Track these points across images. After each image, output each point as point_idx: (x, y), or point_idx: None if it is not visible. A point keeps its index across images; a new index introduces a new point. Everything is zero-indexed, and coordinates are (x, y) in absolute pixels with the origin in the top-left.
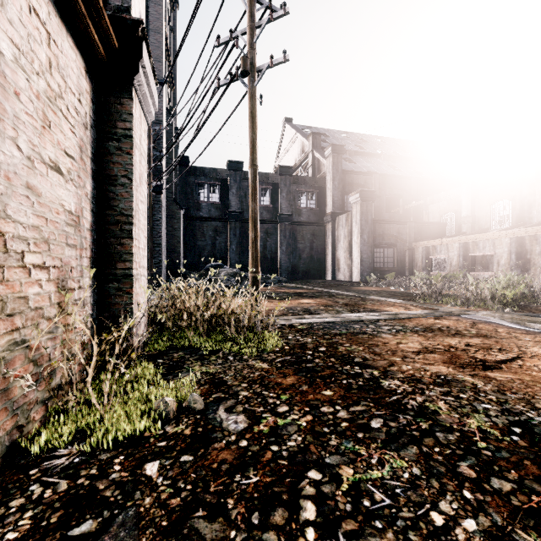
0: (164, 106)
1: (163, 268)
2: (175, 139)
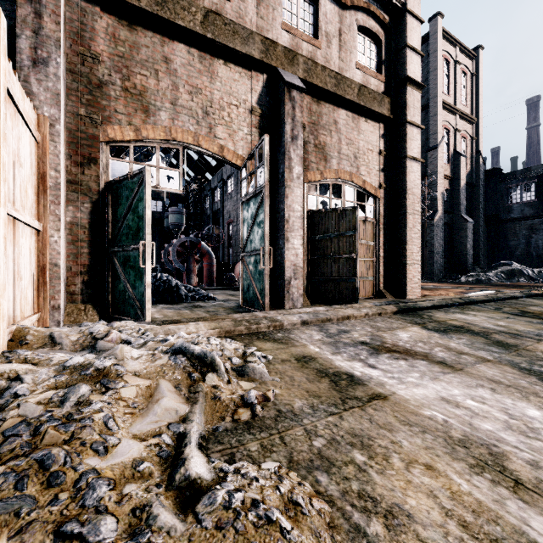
0: (440, 159)
1: (438, 266)
2: (477, 161)
